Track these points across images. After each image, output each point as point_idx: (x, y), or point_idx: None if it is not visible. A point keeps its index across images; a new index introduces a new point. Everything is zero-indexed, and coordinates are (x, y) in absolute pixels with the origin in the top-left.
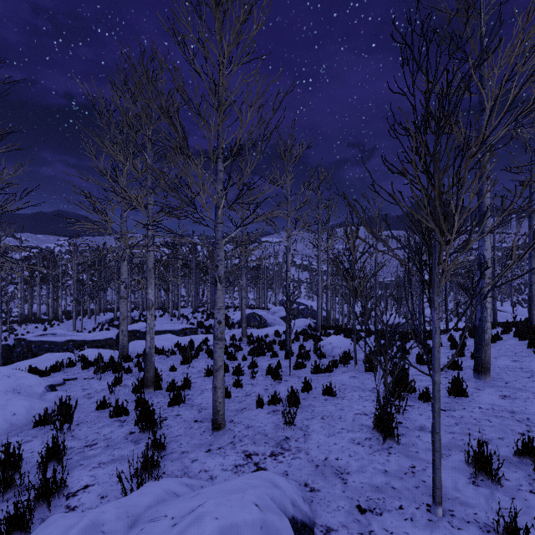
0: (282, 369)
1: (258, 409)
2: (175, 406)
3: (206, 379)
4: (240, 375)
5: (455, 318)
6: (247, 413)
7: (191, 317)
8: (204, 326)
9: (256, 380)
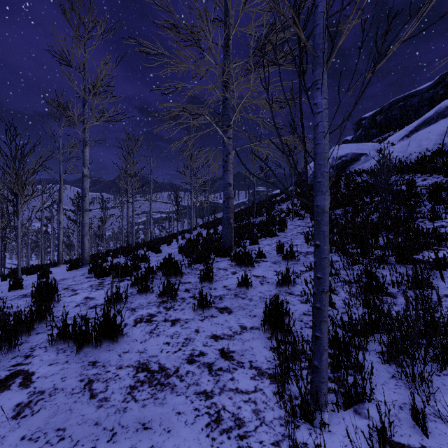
0: None
1: None
2: None
3: None
4: None
5: None
6: None
7: None
8: None
9: None
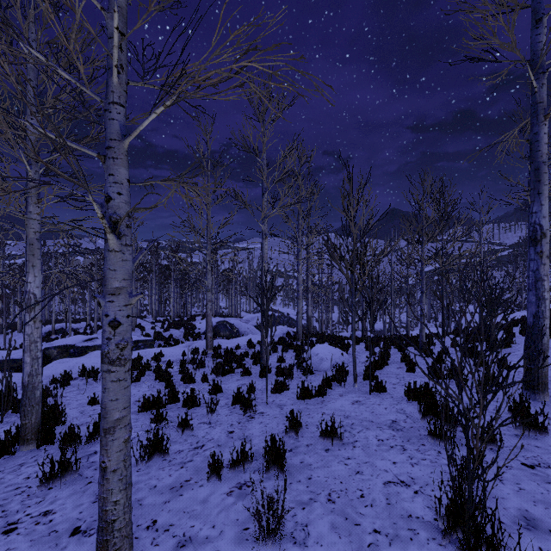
0: (255, 393)
1: (212, 481)
2: (55, 486)
3: (141, 416)
4: (194, 407)
5: (429, 322)
6: (190, 495)
7: (148, 327)
8: (162, 337)
9: (216, 415)
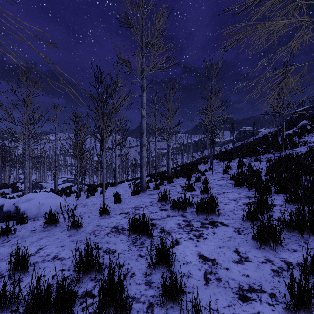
0: None
1: None
2: None
3: None
4: None
5: None
6: None
7: None
8: None
9: None
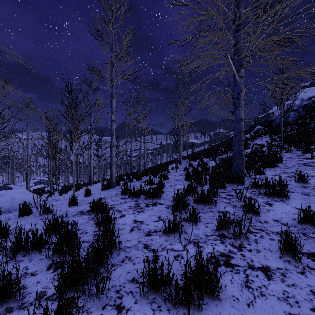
0: None
1: None
2: None
3: None
4: None
5: None
6: None
7: None
8: None
9: None
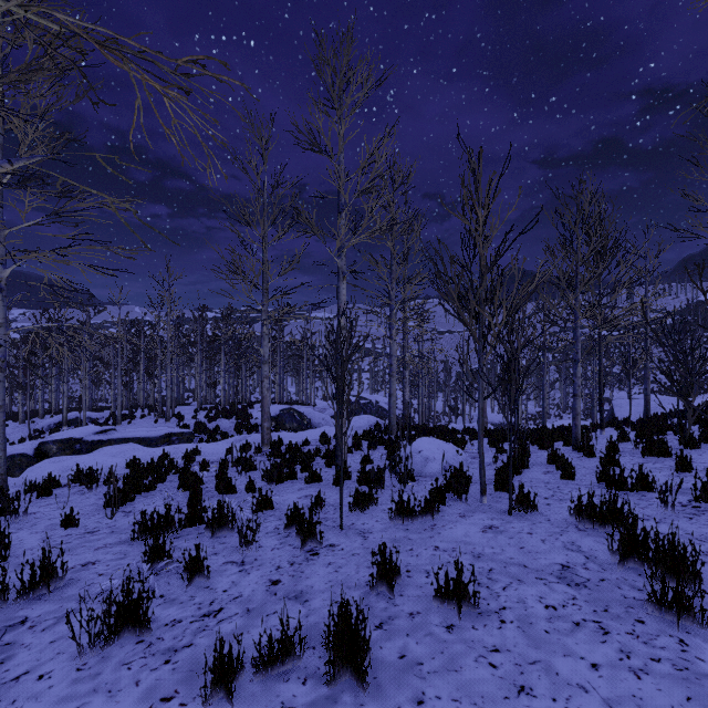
0: (325, 510)
1: (215, 705)
2: None
3: (135, 548)
4: (224, 533)
5: (565, 414)
6: None
7: (189, 416)
8: (205, 430)
9: (256, 549)
